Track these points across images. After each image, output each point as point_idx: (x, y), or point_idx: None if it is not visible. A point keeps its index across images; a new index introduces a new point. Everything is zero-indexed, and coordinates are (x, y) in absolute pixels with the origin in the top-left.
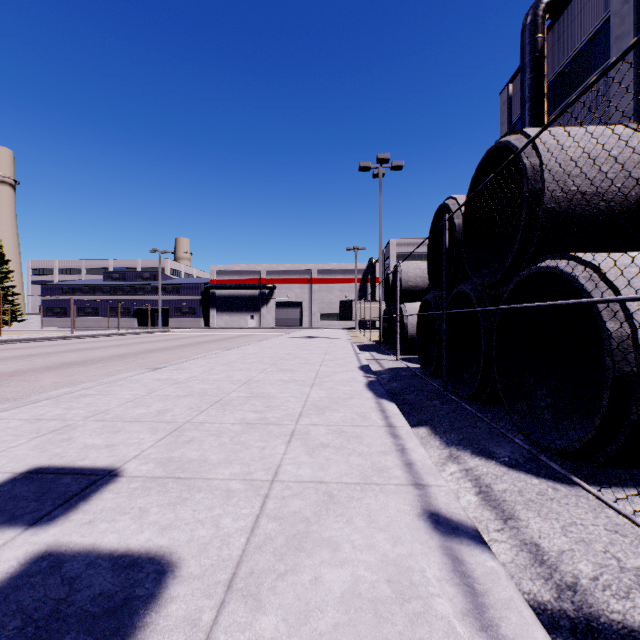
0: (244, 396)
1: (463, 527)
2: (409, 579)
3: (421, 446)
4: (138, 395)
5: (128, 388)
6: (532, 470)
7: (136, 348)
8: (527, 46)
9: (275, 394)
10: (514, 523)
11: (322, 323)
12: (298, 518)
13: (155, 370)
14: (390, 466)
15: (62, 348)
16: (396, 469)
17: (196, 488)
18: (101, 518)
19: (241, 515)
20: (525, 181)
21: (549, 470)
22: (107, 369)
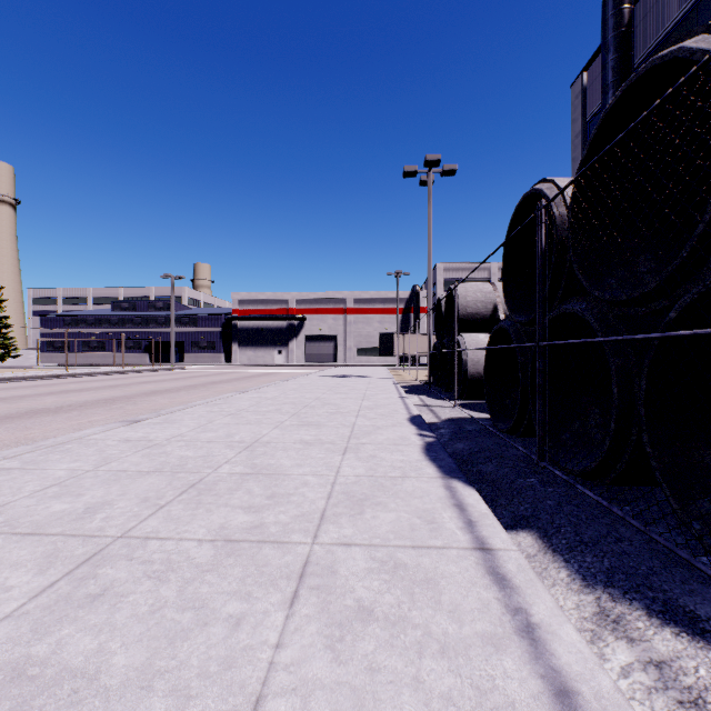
0: (239, 473)
1: None
2: None
3: (564, 616)
4: (78, 470)
5: (73, 456)
6: None
7: (134, 390)
8: (611, 19)
9: (288, 469)
10: None
11: (359, 359)
12: None
13: (132, 424)
14: (522, 705)
15: (44, 390)
16: None
17: None
18: None
19: None
20: None
21: None
22: (80, 419)
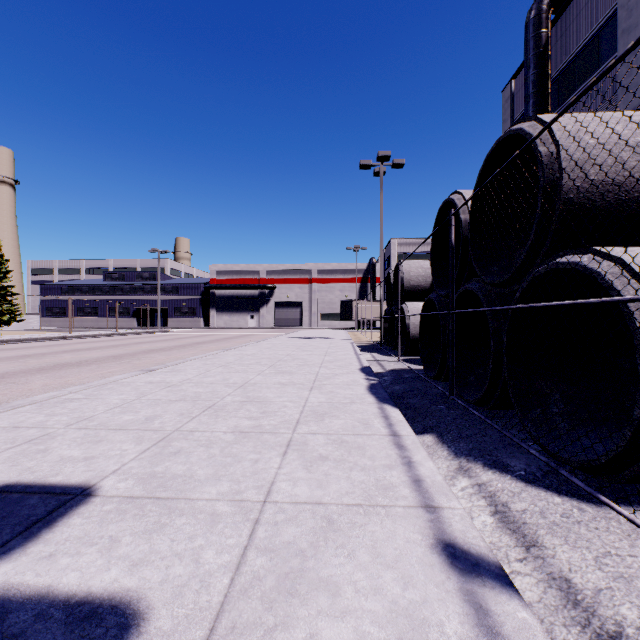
0: (239, 401)
1: (484, 563)
2: (425, 637)
3: (429, 459)
4: (127, 399)
5: (118, 392)
6: (552, 486)
7: (133, 349)
8: (531, 41)
9: (272, 398)
10: (538, 551)
11: (322, 323)
12: (292, 551)
13: (149, 372)
14: (396, 483)
15: (58, 349)
16: (403, 487)
17: (177, 511)
18: (63, 550)
19: (226, 546)
20: (540, 170)
21: (571, 486)
22: (101, 371)
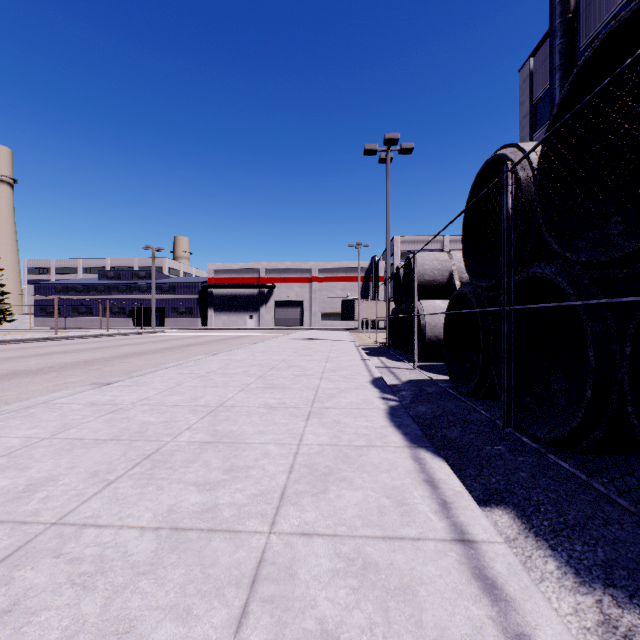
0: (199, 441)
1: None
2: None
3: None
4: (33, 438)
5: (33, 422)
6: None
7: (114, 352)
8: (558, 7)
9: (249, 436)
10: None
11: (323, 323)
12: None
13: (102, 386)
14: None
15: (31, 352)
16: None
17: None
18: None
19: None
20: None
21: None
22: (56, 381)
